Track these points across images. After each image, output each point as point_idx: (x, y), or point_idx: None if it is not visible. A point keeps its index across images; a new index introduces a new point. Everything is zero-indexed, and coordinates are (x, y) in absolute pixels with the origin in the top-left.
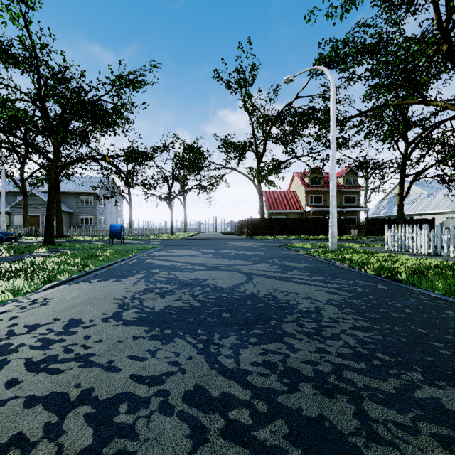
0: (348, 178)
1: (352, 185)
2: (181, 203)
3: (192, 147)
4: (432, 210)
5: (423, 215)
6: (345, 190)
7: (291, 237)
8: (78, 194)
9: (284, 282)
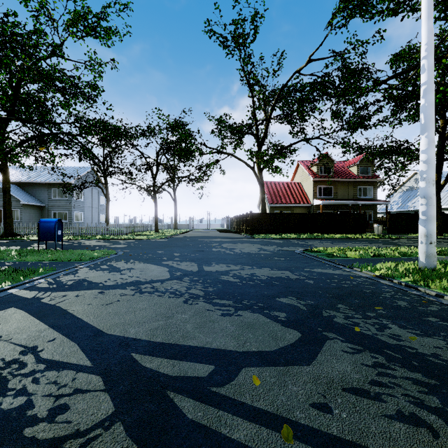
0: (363, 167)
1: (368, 175)
2: (171, 197)
3: (177, 121)
4: None
5: (447, 209)
6: (360, 181)
7: (302, 236)
8: (50, 185)
9: None
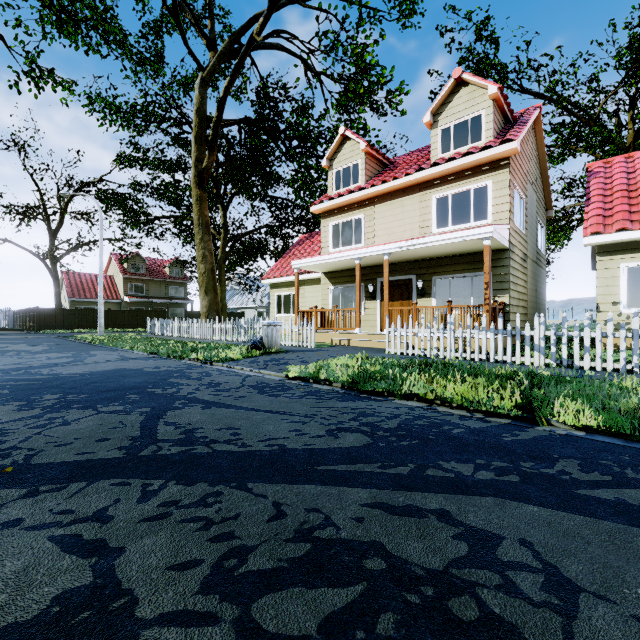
0: (175, 269)
1: (179, 277)
2: None
3: None
4: (249, 305)
5: (245, 308)
6: (172, 281)
7: (93, 331)
8: None
9: (28, 347)
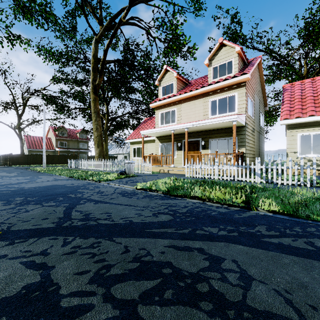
0: (82, 134)
1: (84, 138)
2: None
3: None
4: (120, 152)
5: (118, 154)
6: (81, 140)
7: (40, 165)
8: None
9: (6, 174)
